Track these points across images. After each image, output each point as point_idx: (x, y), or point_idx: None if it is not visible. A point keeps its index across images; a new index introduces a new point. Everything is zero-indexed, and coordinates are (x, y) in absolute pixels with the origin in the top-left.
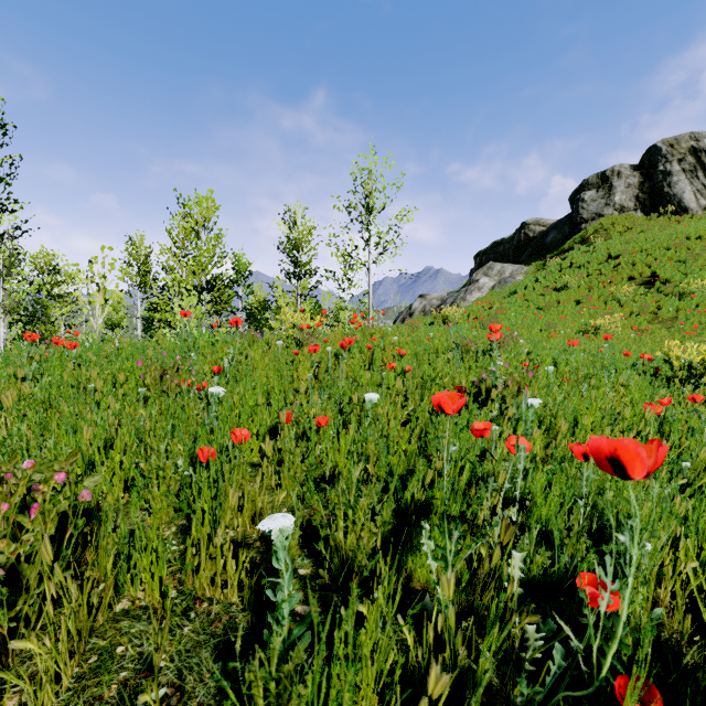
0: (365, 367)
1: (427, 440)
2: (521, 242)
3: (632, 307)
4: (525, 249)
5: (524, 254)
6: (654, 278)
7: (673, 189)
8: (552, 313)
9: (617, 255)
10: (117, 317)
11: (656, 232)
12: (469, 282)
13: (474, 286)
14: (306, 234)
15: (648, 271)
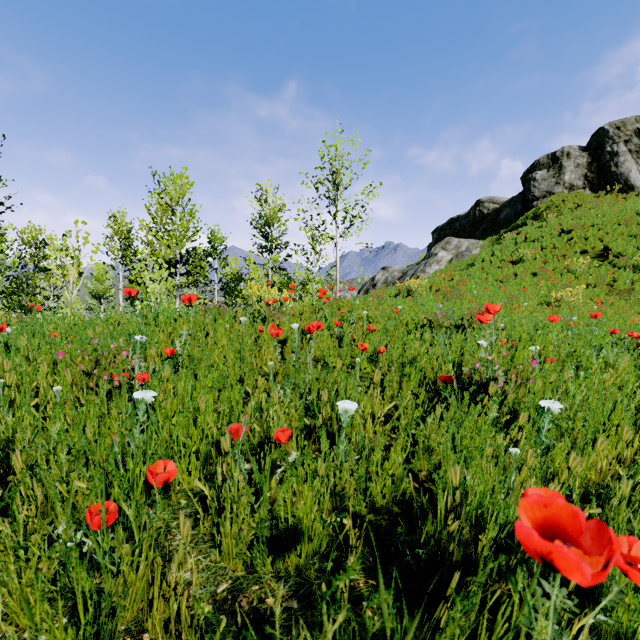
0: (334, 344)
1: (415, 452)
2: (476, 218)
3: (588, 279)
4: (480, 225)
5: (479, 229)
6: (607, 252)
7: (620, 168)
8: (510, 285)
9: (569, 230)
10: (101, 288)
11: (606, 208)
12: (428, 256)
13: (433, 259)
14: (276, 211)
15: (600, 245)
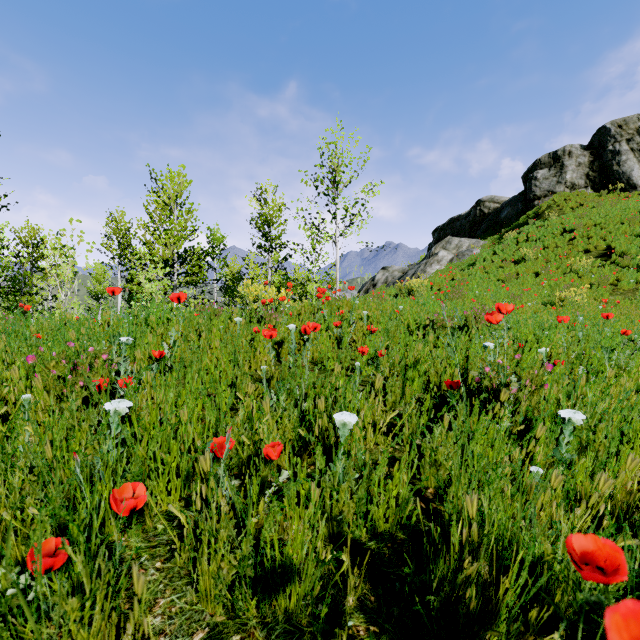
0: (333, 345)
1: (420, 466)
2: (476, 218)
3: (591, 278)
4: (480, 225)
5: (480, 229)
6: (610, 251)
7: (622, 167)
8: (512, 285)
9: (571, 229)
10: (100, 288)
11: (609, 207)
12: (428, 256)
13: (434, 259)
14: (276, 210)
15: (603, 245)
